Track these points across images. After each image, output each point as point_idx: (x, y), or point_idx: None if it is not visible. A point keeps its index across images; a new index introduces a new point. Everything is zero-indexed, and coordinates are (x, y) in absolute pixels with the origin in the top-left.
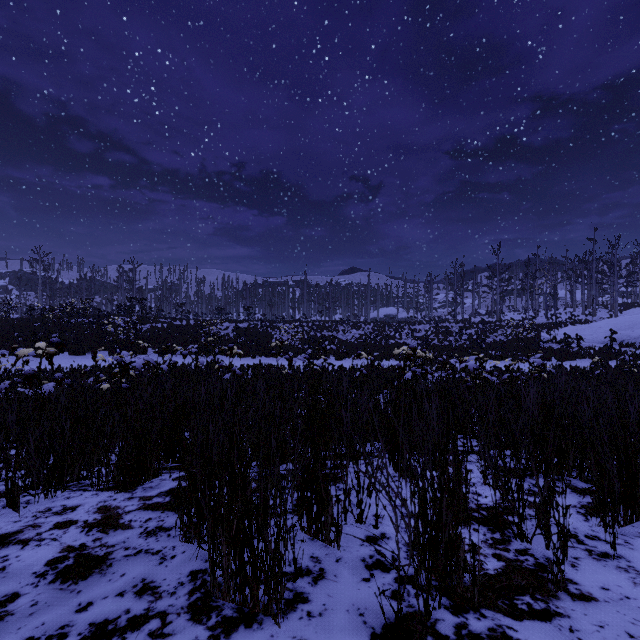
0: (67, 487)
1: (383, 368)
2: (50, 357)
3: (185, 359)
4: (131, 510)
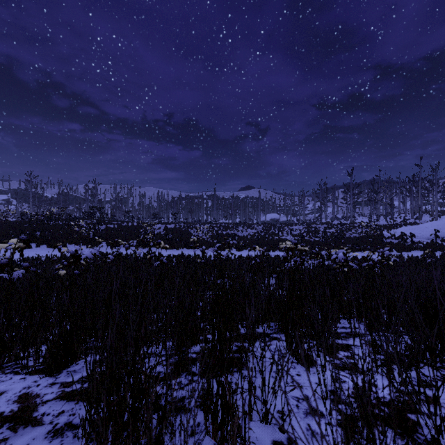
0: (3, 368)
1: (271, 257)
2: (21, 250)
3: (129, 250)
4: (48, 399)
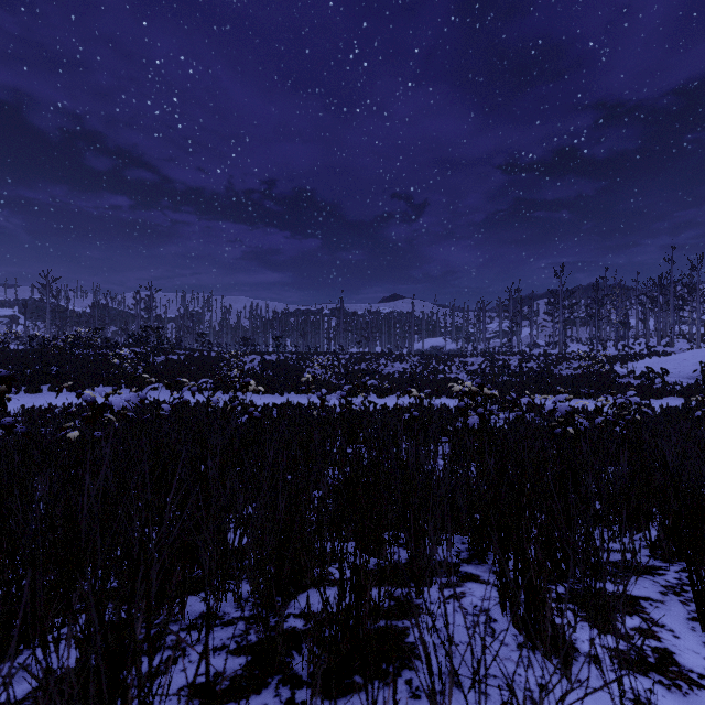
0: None
1: (436, 408)
2: (1, 395)
3: (201, 396)
4: None
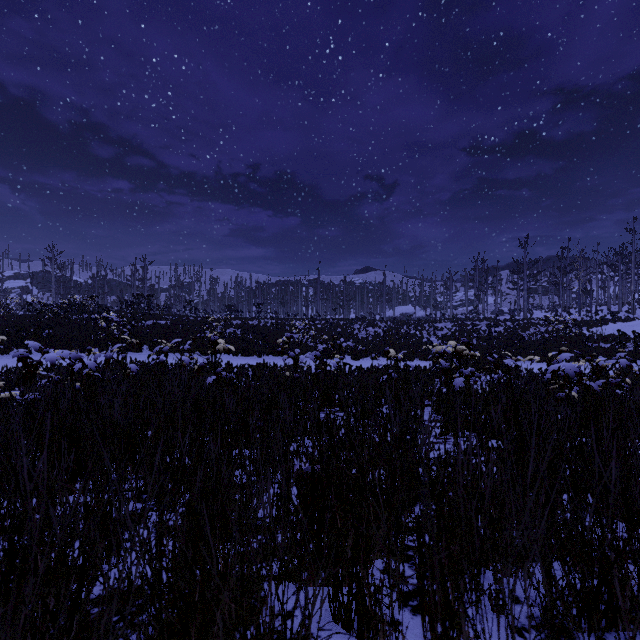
0: None
1: (412, 370)
2: None
3: (182, 358)
4: None
